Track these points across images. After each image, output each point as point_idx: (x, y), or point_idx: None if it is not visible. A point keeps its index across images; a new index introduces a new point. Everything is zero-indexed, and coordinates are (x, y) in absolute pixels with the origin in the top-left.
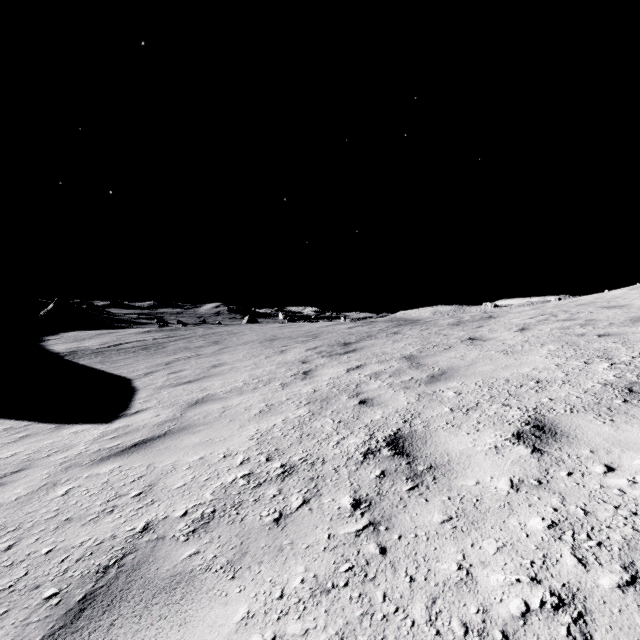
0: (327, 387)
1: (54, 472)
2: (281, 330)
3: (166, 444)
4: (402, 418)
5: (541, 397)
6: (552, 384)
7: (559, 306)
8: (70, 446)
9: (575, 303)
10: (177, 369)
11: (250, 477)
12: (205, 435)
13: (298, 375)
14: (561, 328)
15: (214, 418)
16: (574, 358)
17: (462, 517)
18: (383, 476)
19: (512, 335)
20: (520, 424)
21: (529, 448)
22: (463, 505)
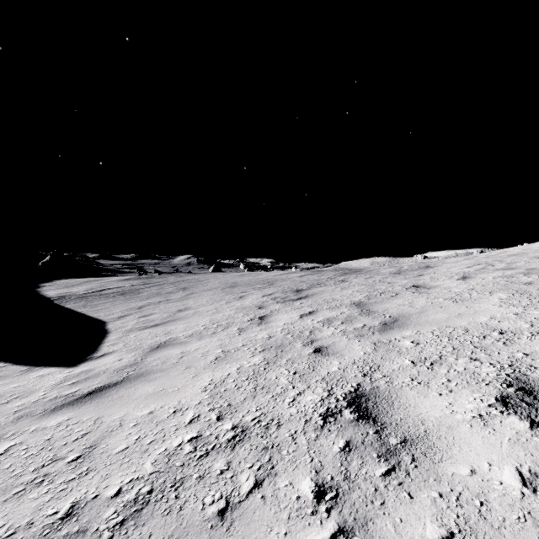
0: (282, 333)
1: (4, 423)
2: (241, 278)
3: (120, 393)
4: (361, 371)
5: (513, 351)
6: (520, 336)
7: (491, 256)
8: (31, 391)
9: (505, 254)
10: (147, 313)
11: (197, 442)
12: (159, 384)
13: (254, 320)
14: (504, 276)
15: (171, 364)
16: (532, 307)
17: (468, 534)
18: (349, 450)
19: (455, 283)
20: (500, 385)
21: (525, 420)
22: (463, 510)
